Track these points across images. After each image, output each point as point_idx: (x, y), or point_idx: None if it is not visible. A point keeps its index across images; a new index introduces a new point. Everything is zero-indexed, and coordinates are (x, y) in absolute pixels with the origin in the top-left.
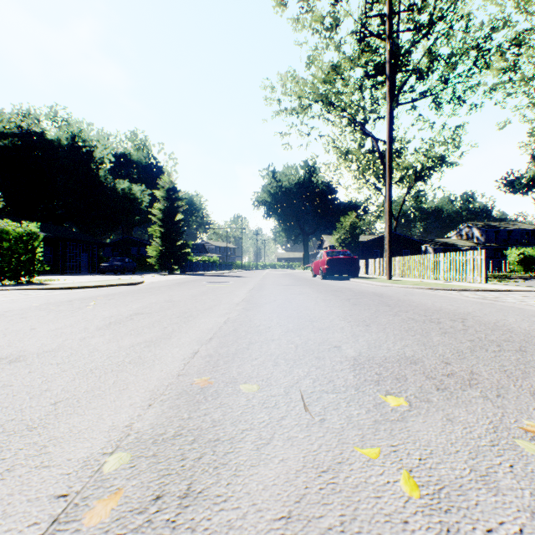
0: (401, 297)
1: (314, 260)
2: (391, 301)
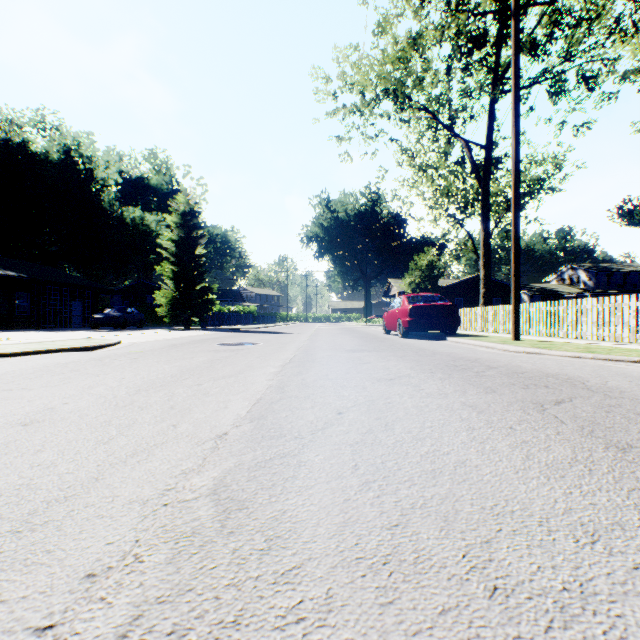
0: None
1: (387, 309)
2: None
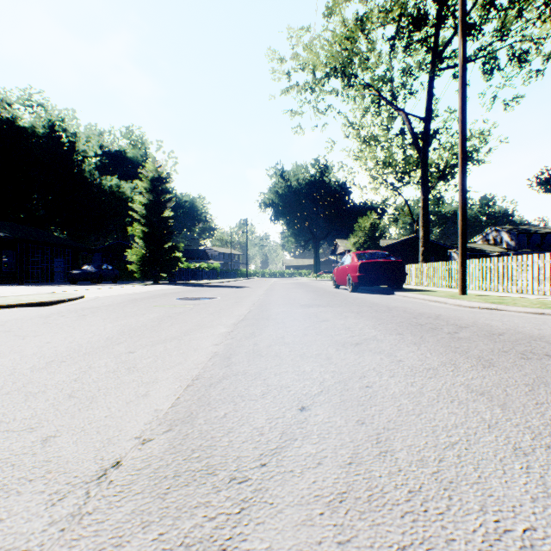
0: None
1: (337, 265)
2: None
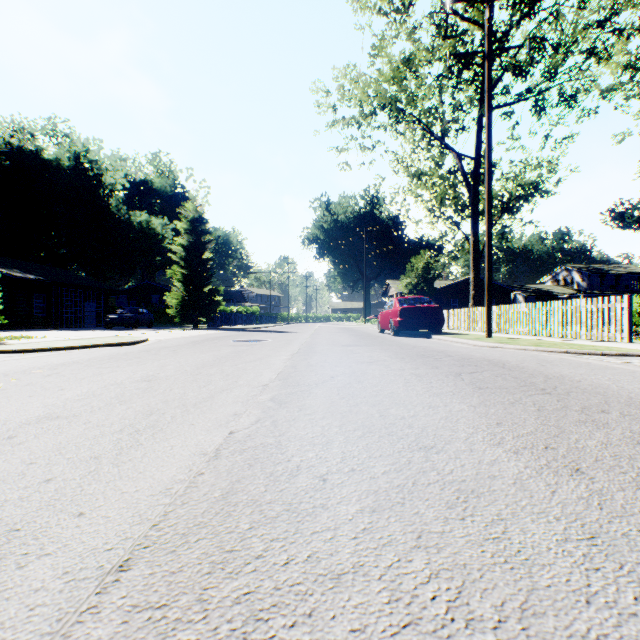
0: (541, 369)
1: (381, 310)
2: (536, 379)
